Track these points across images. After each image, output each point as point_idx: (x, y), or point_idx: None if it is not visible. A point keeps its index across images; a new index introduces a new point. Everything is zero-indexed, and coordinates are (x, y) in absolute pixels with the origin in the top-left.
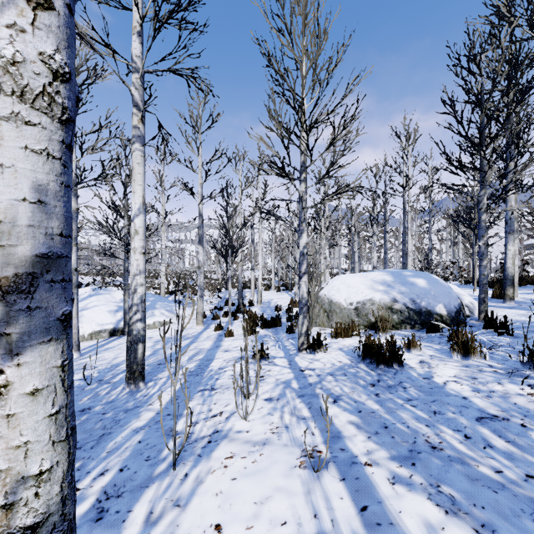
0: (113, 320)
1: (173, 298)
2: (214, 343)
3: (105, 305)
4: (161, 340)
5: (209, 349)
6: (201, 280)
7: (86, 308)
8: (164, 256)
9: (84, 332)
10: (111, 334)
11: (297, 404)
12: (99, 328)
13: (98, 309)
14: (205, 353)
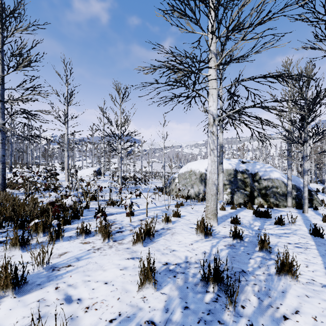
0: None
1: None
2: None
3: None
4: None
5: None
6: None
7: None
8: None
9: None
10: None
11: (323, 196)
12: None
13: None
14: None
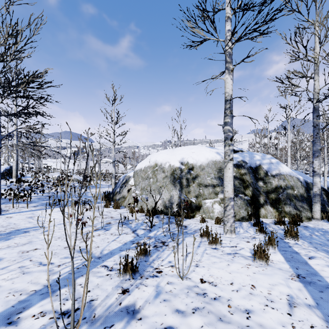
0: None
1: None
2: None
3: None
4: None
5: None
6: None
7: None
8: None
9: None
10: None
11: None
12: None
13: None
14: None
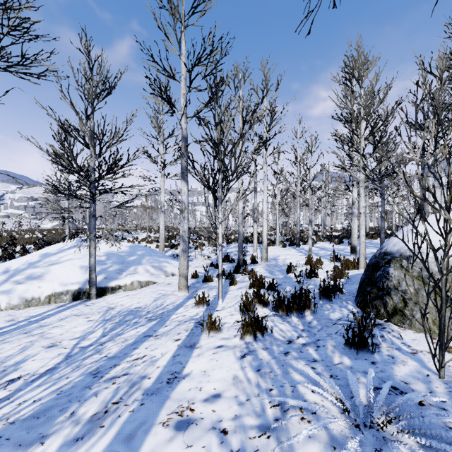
0: (81, 279)
1: (173, 251)
2: (173, 355)
3: (80, 259)
4: (113, 319)
5: (148, 389)
6: (184, 229)
7: (57, 262)
8: (163, 208)
9: (41, 293)
10: (74, 296)
11: None
12: (61, 288)
13: (70, 263)
14: (122, 420)
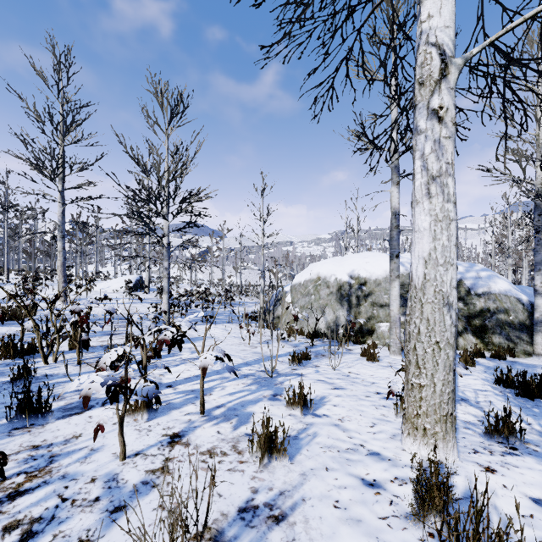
0: None
1: None
2: None
3: None
4: None
5: None
6: None
7: None
8: None
9: None
10: None
11: None
12: None
13: None
14: None
